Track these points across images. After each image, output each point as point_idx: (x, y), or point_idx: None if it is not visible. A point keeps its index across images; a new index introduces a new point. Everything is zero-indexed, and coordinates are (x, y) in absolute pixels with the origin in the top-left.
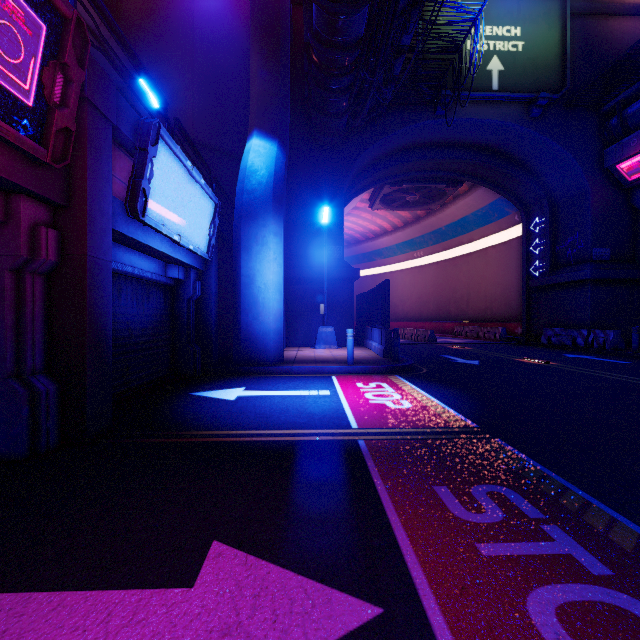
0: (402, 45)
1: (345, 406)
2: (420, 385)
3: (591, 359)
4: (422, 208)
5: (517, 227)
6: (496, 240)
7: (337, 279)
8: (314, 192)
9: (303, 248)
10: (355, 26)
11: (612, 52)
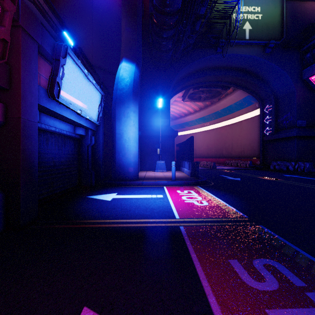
0: (200, 14)
1: (171, 204)
2: (211, 192)
3: (298, 177)
4: (209, 101)
5: (257, 110)
6: (246, 117)
7: (166, 136)
8: (154, 91)
9: (149, 120)
10: (176, 2)
11: (307, 20)
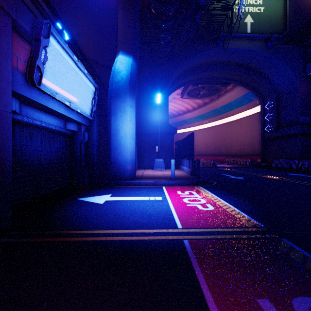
0: (200, 5)
1: (172, 208)
2: (215, 193)
3: (304, 176)
4: (208, 98)
5: (257, 107)
6: (246, 114)
7: (165, 133)
8: (153, 87)
9: (147, 117)
10: None
11: (310, 13)
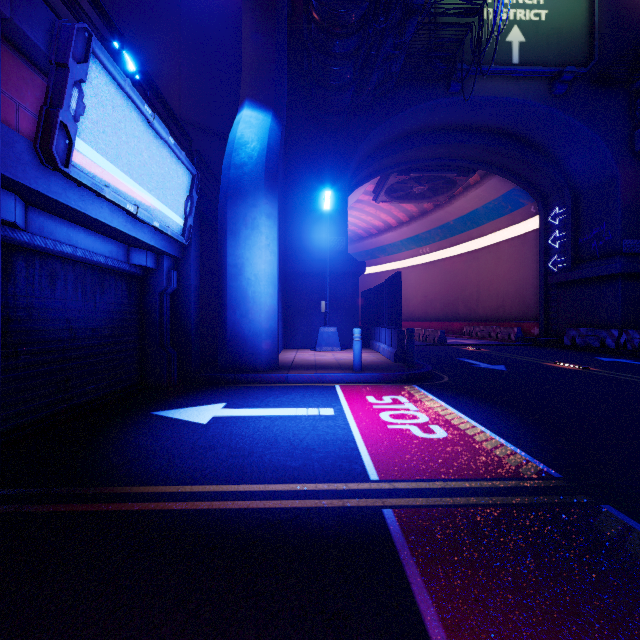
0: (415, 4)
1: (356, 435)
2: (448, 400)
3: (632, 363)
4: (430, 200)
5: (533, 220)
6: (509, 234)
7: (340, 274)
8: (315, 178)
9: (302, 239)
10: None
11: None
